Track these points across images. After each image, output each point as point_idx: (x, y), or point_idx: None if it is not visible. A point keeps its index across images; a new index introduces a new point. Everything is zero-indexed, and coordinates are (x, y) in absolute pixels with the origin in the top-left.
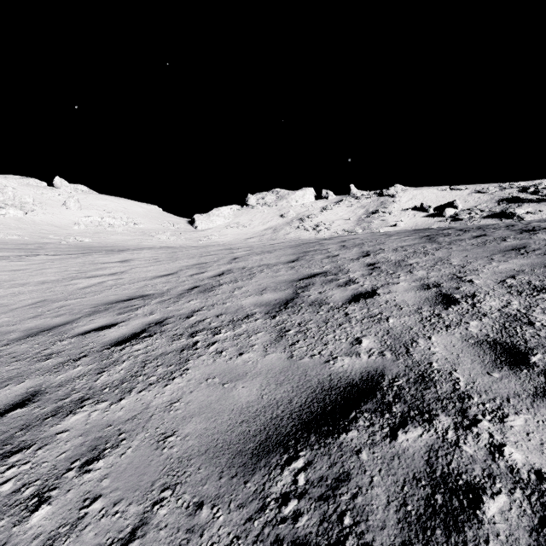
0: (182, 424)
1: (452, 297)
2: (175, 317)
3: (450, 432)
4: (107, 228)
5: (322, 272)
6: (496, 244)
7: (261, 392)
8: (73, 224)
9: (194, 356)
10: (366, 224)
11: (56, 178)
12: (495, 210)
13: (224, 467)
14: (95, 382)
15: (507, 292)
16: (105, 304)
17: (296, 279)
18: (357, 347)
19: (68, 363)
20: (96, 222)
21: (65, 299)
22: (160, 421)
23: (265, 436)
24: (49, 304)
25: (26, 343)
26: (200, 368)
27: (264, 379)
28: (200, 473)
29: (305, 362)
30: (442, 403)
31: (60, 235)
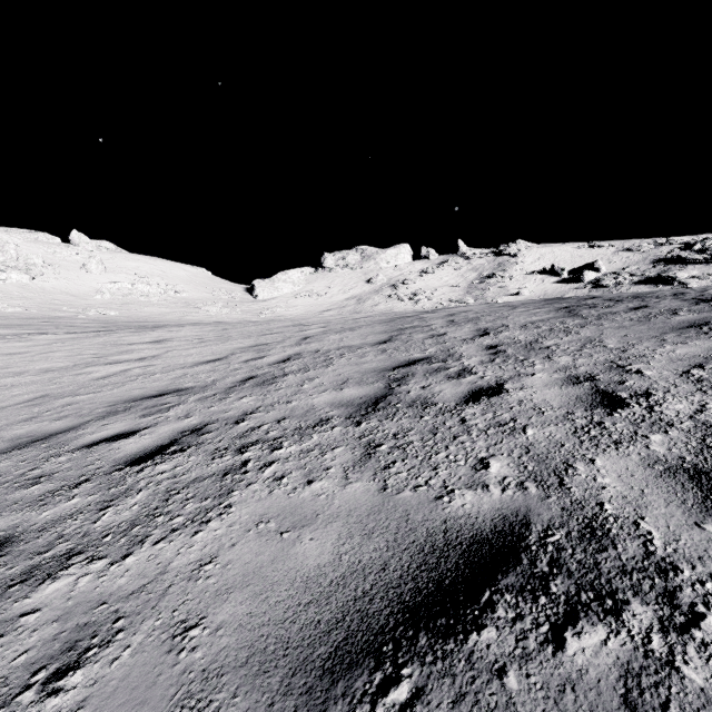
0: (215, 604)
1: (616, 396)
2: (219, 422)
3: (655, 637)
4: (140, 297)
5: (424, 358)
6: (664, 319)
7: (339, 548)
8: (95, 293)
9: (241, 483)
10: (479, 292)
11: (73, 232)
12: (649, 273)
13: (276, 695)
14: (94, 524)
15: (696, 389)
16: (126, 402)
17: (389, 367)
18: (484, 474)
19: (61, 492)
20: (125, 289)
21: (73, 393)
22: (181, 598)
23: (345, 633)
24: (51, 402)
25: (8, 459)
26: (249, 505)
27: (344, 525)
28: (236, 704)
29: (406, 497)
30: (631, 578)
31: (78, 307)
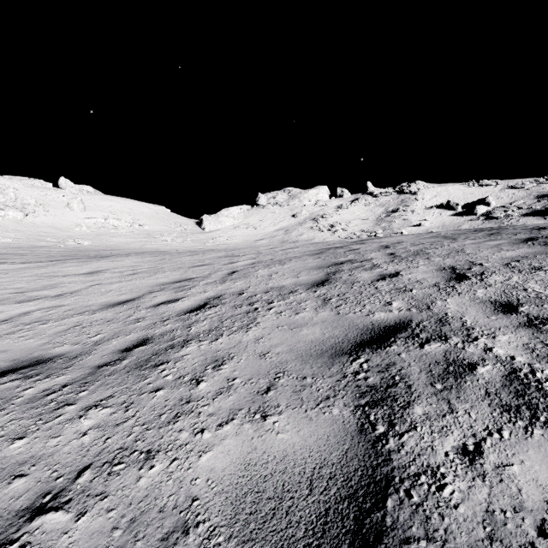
0: None
1: None
2: None
3: None
4: (111, 230)
5: (397, 323)
6: None
7: None
8: (75, 226)
9: None
10: (386, 224)
11: (61, 179)
12: (535, 207)
13: None
14: None
15: None
16: None
17: (345, 344)
18: None
19: None
20: (100, 223)
21: None
22: None
23: None
24: None
25: None
26: None
27: None
28: None
29: None
30: None
31: (59, 238)
